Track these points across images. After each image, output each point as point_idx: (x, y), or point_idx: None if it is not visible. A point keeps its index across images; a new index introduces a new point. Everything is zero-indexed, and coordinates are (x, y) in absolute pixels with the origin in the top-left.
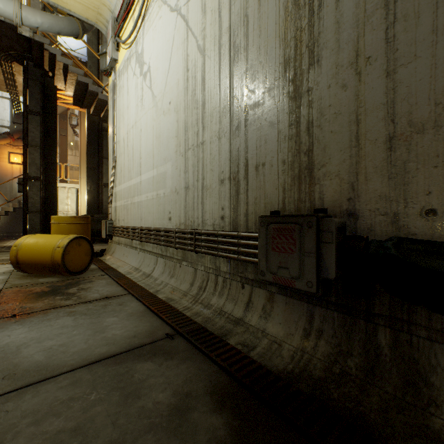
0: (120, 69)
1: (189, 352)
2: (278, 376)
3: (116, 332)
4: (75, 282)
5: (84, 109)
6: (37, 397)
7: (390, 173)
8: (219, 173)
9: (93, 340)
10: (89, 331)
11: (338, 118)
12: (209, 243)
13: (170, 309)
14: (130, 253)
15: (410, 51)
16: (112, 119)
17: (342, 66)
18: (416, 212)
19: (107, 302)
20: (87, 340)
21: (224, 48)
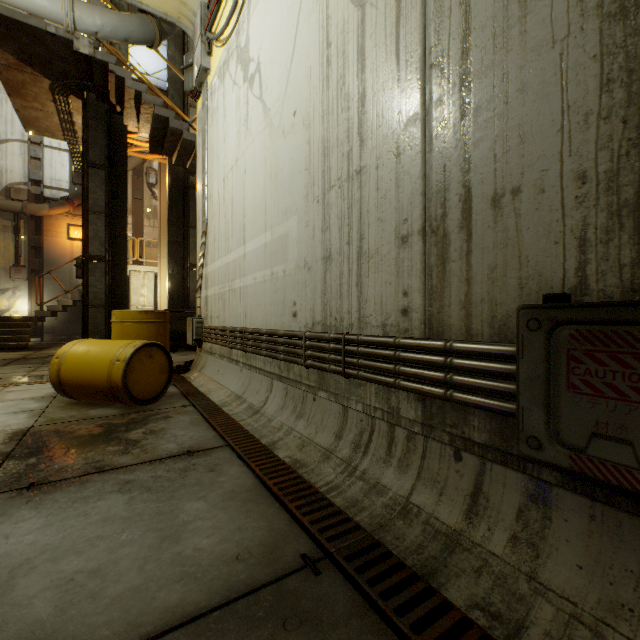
0: (213, 83)
1: (360, 625)
2: None
3: (202, 543)
4: (142, 417)
5: (165, 160)
6: None
7: None
8: (397, 224)
9: (155, 564)
10: (150, 536)
11: None
12: (374, 361)
13: (302, 488)
14: (228, 370)
15: None
16: (202, 163)
17: None
18: None
19: (188, 462)
20: (143, 563)
21: None
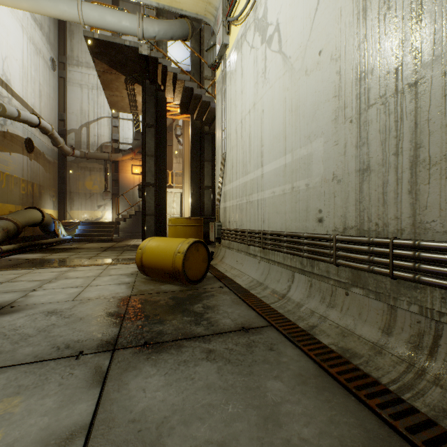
0: (231, 54)
1: None
2: None
3: (304, 432)
4: (196, 294)
5: (187, 118)
6: None
7: None
8: None
9: None
10: (252, 414)
11: None
12: (442, 267)
13: (368, 382)
14: (246, 261)
15: None
16: (221, 113)
17: None
18: None
19: (248, 338)
20: (260, 445)
21: None
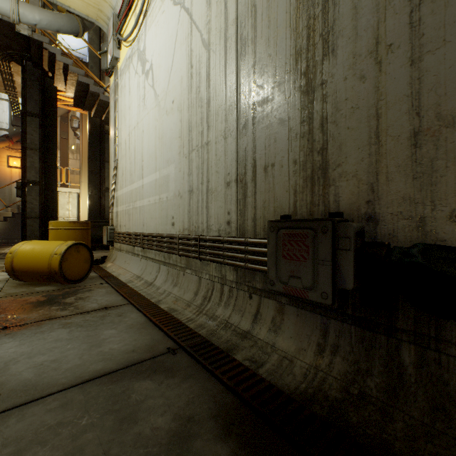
0: (121, 68)
1: (192, 369)
2: (290, 397)
3: (114, 346)
4: (73, 290)
5: (86, 112)
6: (22, 421)
7: (415, 172)
8: (225, 175)
9: (88, 356)
10: (84, 345)
11: (356, 113)
12: (214, 250)
13: (172, 321)
14: (132, 260)
15: (438, 36)
16: (114, 121)
17: (360, 55)
18: (445, 216)
19: (105, 312)
20: (81, 356)
21: (230, 41)
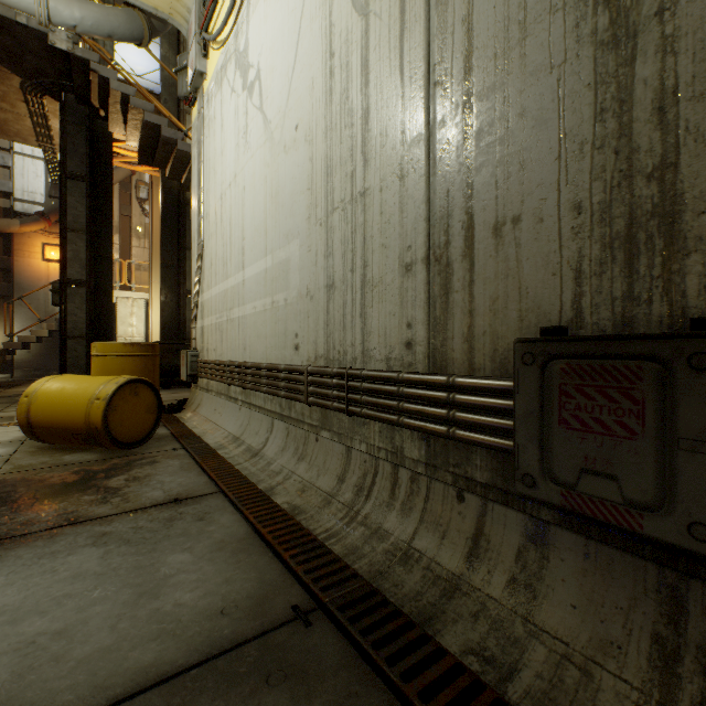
0: (209, 89)
1: (349, 676)
2: None
3: (184, 597)
4: (125, 462)
5: (158, 173)
6: None
7: None
8: (401, 251)
9: (129, 622)
10: (126, 593)
11: None
12: (378, 398)
13: (299, 535)
14: (226, 408)
15: None
16: (197, 178)
17: None
18: None
19: (175, 511)
20: (116, 621)
21: None
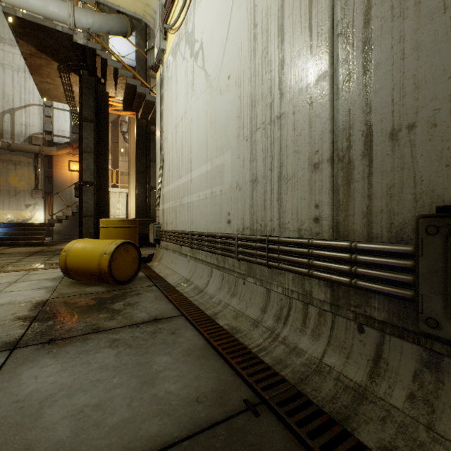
0: (168, 60)
1: None
2: None
3: (171, 387)
4: (121, 293)
5: (133, 115)
6: None
7: None
8: (310, 155)
9: (139, 402)
10: (133, 381)
11: None
12: (291, 256)
13: (239, 348)
14: (179, 261)
15: None
16: (160, 116)
17: None
18: None
19: (156, 327)
20: (130, 401)
21: None
